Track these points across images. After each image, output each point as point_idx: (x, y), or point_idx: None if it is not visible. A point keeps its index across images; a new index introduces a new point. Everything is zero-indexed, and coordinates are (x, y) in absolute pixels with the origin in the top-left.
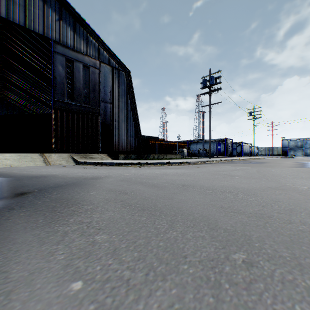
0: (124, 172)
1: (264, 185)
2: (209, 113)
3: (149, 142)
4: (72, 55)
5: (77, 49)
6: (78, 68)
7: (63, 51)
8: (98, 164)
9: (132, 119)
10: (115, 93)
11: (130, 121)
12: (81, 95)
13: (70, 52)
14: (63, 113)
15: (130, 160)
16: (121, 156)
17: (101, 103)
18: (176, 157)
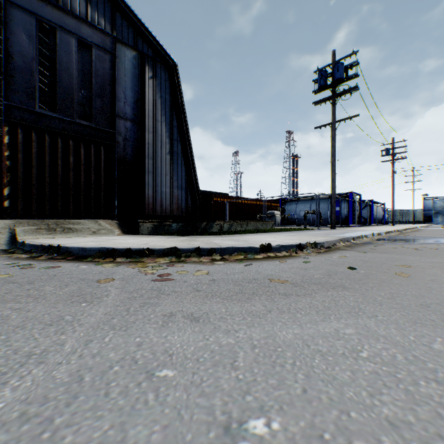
0: None
1: None
2: (333, 138)
3: (213, 200)
4: (52, 17)
5: (64, 7)
6: (66, 44)
7: (30, 4)
8: (47, 253)
9: (181, 156)
10: (147, 105)
11: (177, 160)
12: (73, 101)
13: (49, 8)
14: (30, 135)
15: (161, 236)
16: (145, 225)
17: (119, 121)
18: (265, 227)
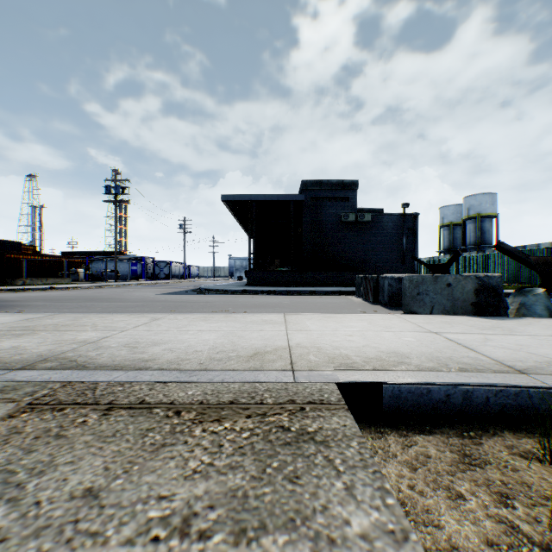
0: (8, 295)
1: (110, 294)
2: (116, 227)
3: (7, 256)
4: None
5: None
6: None
7: None
8: None
9: None
10: None
11: None
12: None
13: None
14: None
15: None
16: None
17: None
18: (64, 282)
